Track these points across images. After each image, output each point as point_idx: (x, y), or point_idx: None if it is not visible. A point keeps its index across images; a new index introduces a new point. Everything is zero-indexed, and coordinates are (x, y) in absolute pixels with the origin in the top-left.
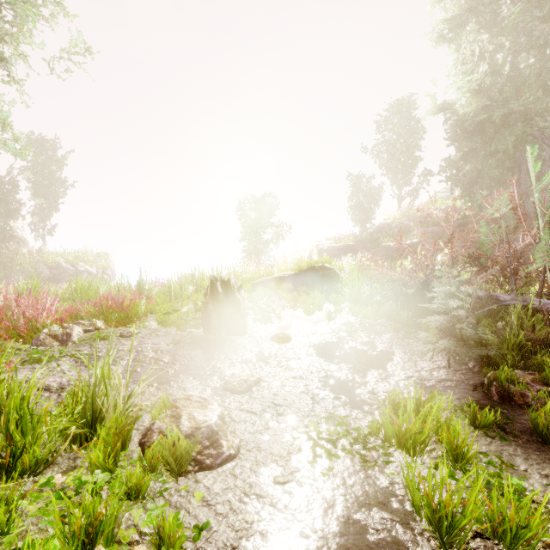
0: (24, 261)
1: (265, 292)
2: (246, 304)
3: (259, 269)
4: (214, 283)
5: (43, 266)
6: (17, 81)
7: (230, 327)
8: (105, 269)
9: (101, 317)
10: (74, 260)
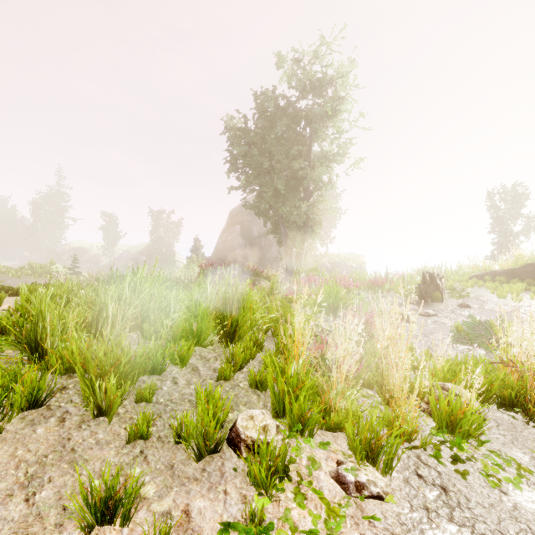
0: (318, 260)
1: (473, 282)
2: (444, 287)
3: (488, 264)
4: (424, 274)
5: (327, 263)
6: (334, 185)
7: (432, 297)
8: (361, 264)
9: (369, 289)
10: (343, 259)
